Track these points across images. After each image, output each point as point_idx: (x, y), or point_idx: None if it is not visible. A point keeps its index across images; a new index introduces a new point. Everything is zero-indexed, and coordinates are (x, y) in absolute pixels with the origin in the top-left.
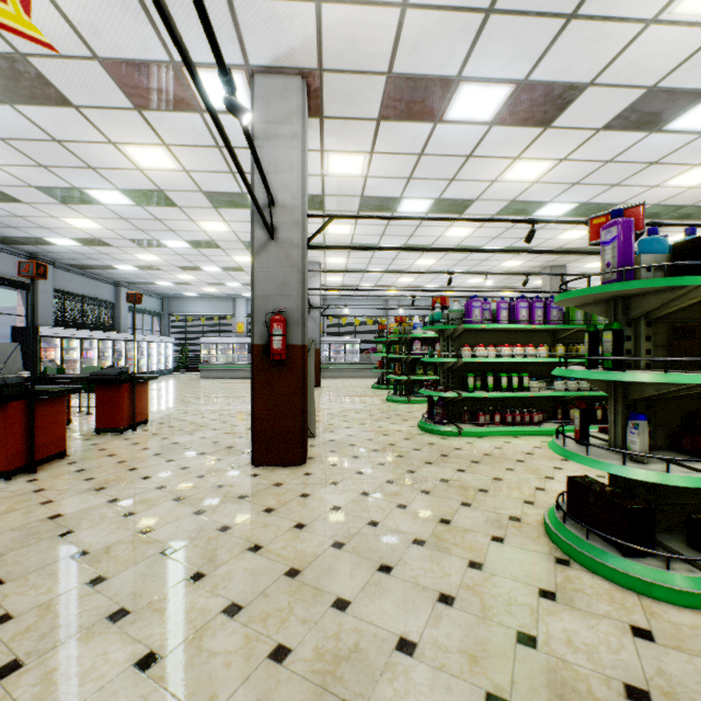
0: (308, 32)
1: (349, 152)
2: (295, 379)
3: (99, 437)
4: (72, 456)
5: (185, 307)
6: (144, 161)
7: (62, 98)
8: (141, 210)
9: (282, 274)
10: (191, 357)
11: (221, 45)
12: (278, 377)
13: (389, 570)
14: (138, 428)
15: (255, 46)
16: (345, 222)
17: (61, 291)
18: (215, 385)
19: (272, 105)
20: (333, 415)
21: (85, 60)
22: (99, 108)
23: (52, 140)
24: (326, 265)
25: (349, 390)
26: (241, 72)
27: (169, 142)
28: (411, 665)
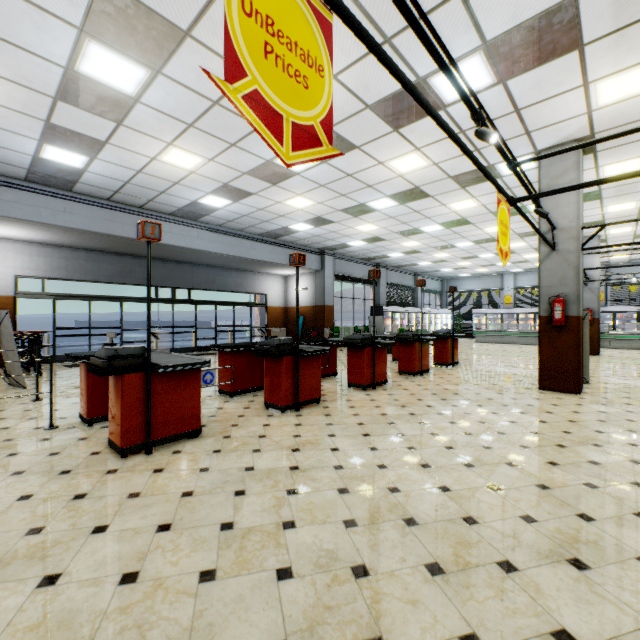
0: (581, 125)
1: (625, 160)
2: (570, 338)
3: (436, 367)
4: (431, 372)
5: (459, 285)
6: (457, 208)
7: (427, 195)
8: (447, 231)
9: (560, 271)
10: (463, 325)
11: (520, 150)
12: (558, 336)
13: (633, 432)
14: (454, 366)
15: (542, 142)
16: (627, 201)
17: (389, 284)
18: (489, 347)
19: (553, 168)
20: (610, 375)
21: (444, 179)
22: (442, 194)
23: (413, 212)
24: (607, 236)
25: (637, 360)
26: (531, 155)
27: (476, 196)
28: (633, 447)
